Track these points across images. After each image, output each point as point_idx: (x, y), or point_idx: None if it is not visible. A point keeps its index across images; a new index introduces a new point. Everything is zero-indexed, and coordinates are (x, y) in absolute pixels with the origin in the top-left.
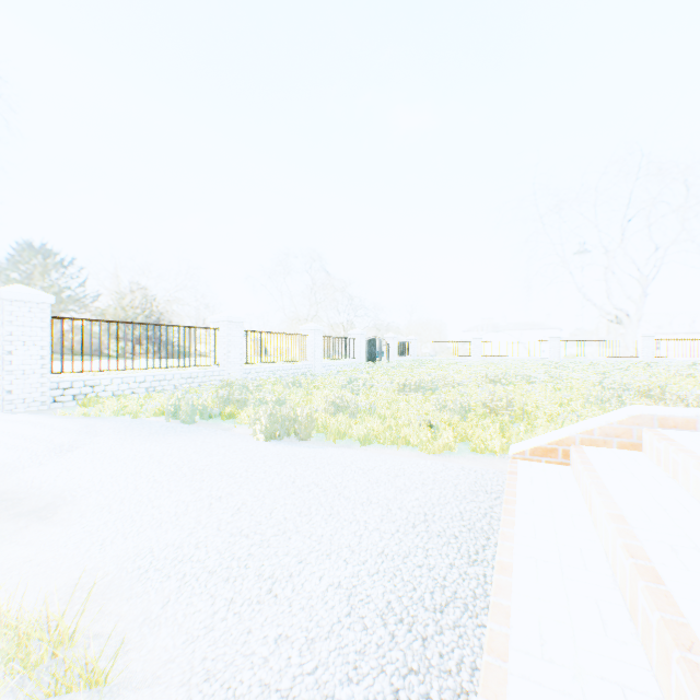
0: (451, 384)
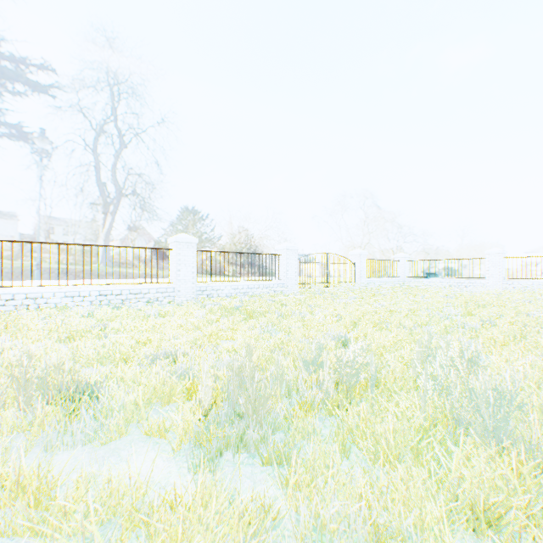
0: (0, 394)
